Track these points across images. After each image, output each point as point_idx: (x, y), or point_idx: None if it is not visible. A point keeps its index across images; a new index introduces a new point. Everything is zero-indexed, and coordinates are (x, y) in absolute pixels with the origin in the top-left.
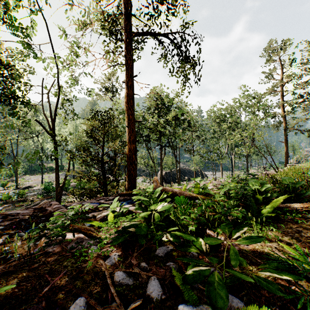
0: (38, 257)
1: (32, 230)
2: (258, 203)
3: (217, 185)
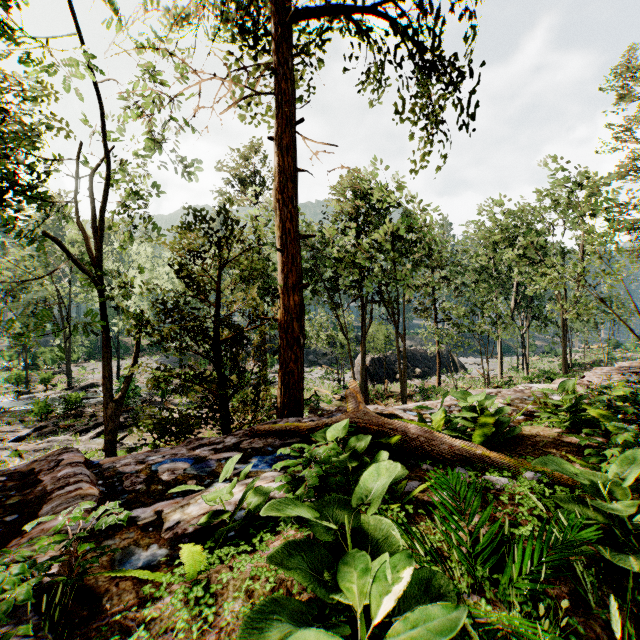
0: None
1: None
2: None
3: (516, 402)
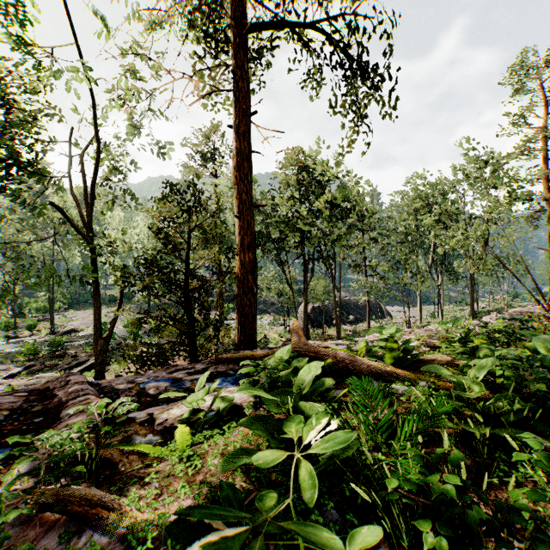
0: None
1: None
2: None
3: (425, 338)
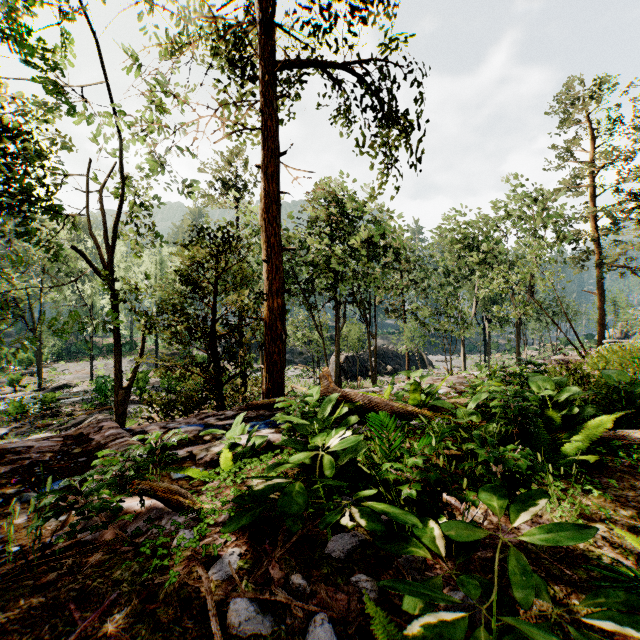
0: (60, 554)
1: (44, 495)
2: (552, 428)
3: (456, 385)
